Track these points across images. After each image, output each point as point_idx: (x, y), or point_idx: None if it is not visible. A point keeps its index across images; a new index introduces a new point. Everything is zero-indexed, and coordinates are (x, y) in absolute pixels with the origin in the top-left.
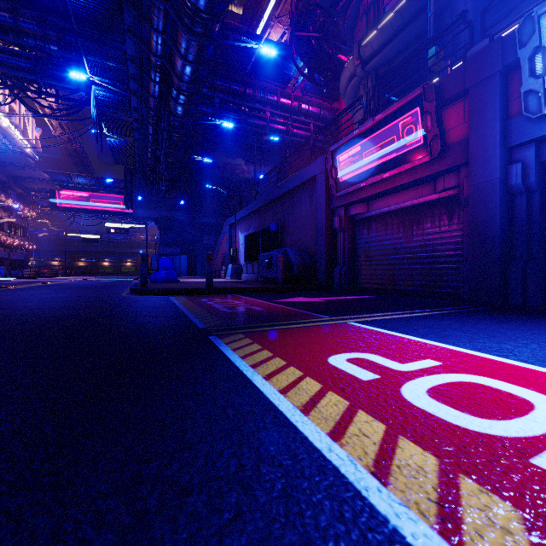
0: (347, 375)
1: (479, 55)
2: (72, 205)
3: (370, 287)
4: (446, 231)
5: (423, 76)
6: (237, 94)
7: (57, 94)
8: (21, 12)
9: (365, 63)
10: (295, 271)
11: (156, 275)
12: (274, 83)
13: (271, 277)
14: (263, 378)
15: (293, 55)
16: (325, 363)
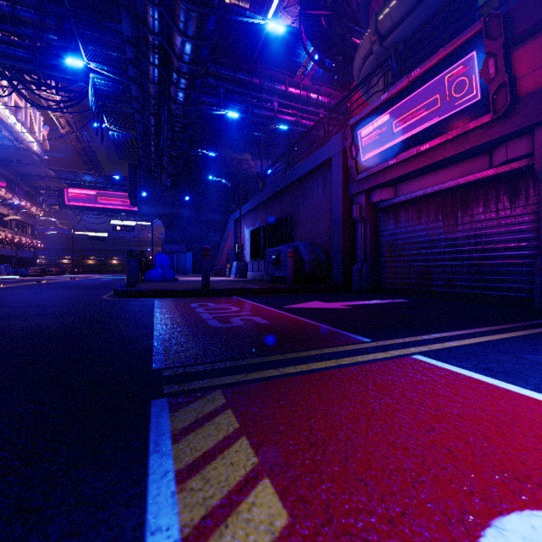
0: None
1: None
2: (79, 203)
3: (398, 287)
4: (507, 216)
5: None
6: (243, 83)
7: (57, 85)
8: None
9: (383, 38)
10: (307, 269)
11: (151, 273)
12: (282, 71)
13: (279, 276)
14: None
15: (303, 37)
16: None
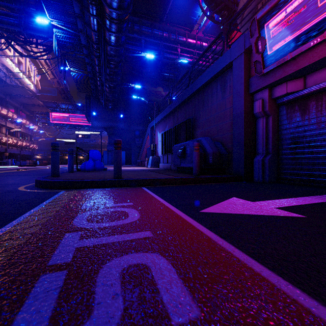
0: None
1: None
2: (59, 121)
3: (306, 179)
4: None
5: None
6: (157, 37)
7: (37, 42)
8: None
9: None
10: (210, 161)
11: (85, 164)
12: (183, 27)
13: (185, 167)
14: None
15: None
16: None
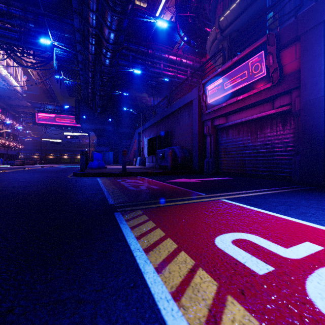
0: (239, 266)
1: (308, 11)
2: (45, 122)
3: (228, 171)
4: (281, 134)
5: (260, 37)
6: (143, 53)
7: (34, 53)
8: (12, 3)
9: (223, 31)
10: (179, 161)
11: (92, 163)
12: (165, 46)
13: (164, 165)
14: (154, 269)
15: (177, 28)
16: (213, 247)
